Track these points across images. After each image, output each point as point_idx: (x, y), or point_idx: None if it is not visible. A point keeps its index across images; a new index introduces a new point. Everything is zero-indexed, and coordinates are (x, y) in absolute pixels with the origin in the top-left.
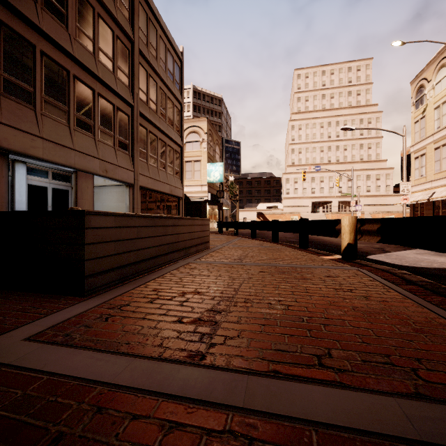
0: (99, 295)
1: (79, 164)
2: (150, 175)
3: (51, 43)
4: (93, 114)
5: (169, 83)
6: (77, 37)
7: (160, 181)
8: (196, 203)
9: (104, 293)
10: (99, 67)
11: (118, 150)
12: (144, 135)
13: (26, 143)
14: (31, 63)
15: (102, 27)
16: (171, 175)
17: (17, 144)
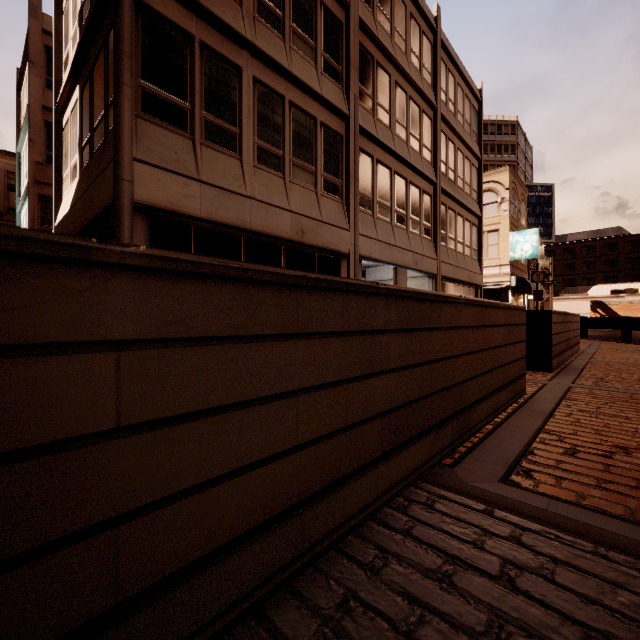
0: (559, 372)
1: (399, 260)
2: (449, 262)
3: (381, 148)
4: (406, 205)
5: (467, 139)
6: (395, 131)
7: (459, 267)
8: (490, 291)
9: (561, 372)
10: (410, 154)
11: (423, 238)
12: (443, 214)
13: (371, 248)
14: (371, 174)
15: (412, 109)
16: (468, 257)
17: (367, 250)
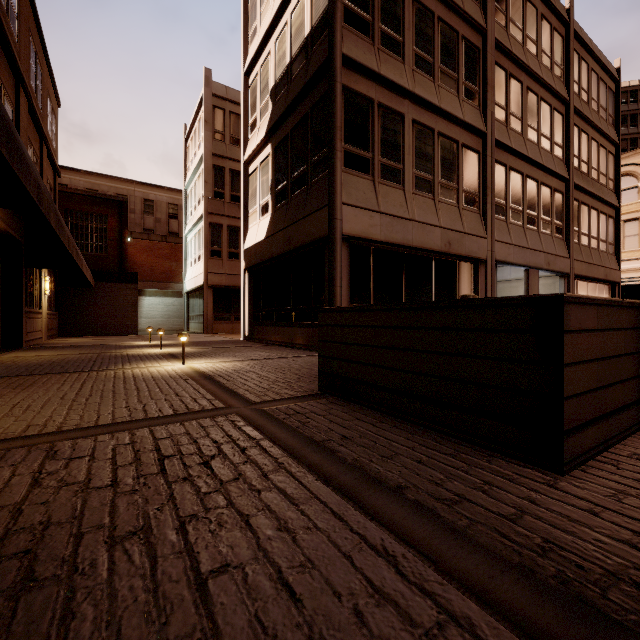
0: None
1: (531, 262)
2: (583, 259)
3: (513, 155)
4: (537, 207)
5: (602, 126)
6: (527, 136)
7: (593, 264)
8: (627, 288)
9: None
10: (541, 155)
11: (554, 238)
12: (575, 210)
13: (505, 253)
14: (504, 182)
15: (543, 109)
16: (604, 252)
17: (501, 255)
